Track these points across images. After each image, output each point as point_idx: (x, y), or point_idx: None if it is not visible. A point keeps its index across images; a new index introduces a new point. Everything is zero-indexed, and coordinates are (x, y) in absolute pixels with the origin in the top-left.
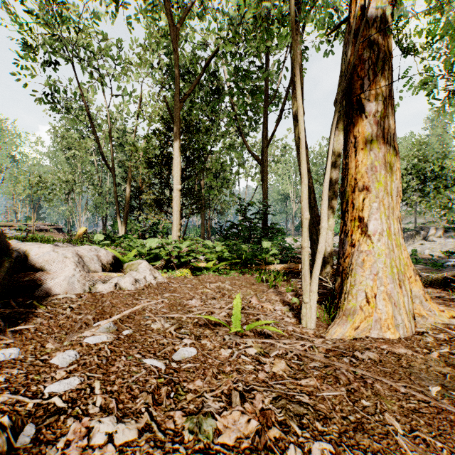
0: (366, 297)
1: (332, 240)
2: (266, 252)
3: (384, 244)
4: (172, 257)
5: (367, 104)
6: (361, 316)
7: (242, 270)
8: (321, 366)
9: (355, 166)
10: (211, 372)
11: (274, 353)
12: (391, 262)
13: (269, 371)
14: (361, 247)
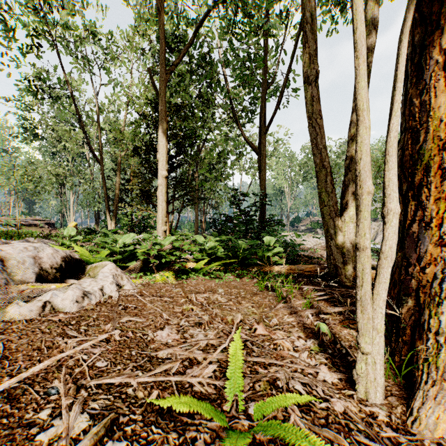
0: None
1: (354, 235)
2: (268, 250)
3: None
4: (151, 256)
5: None
6: None
7: (239, 272)
8: None
9: None
10: None
11: None
12: None
13: None
14: None
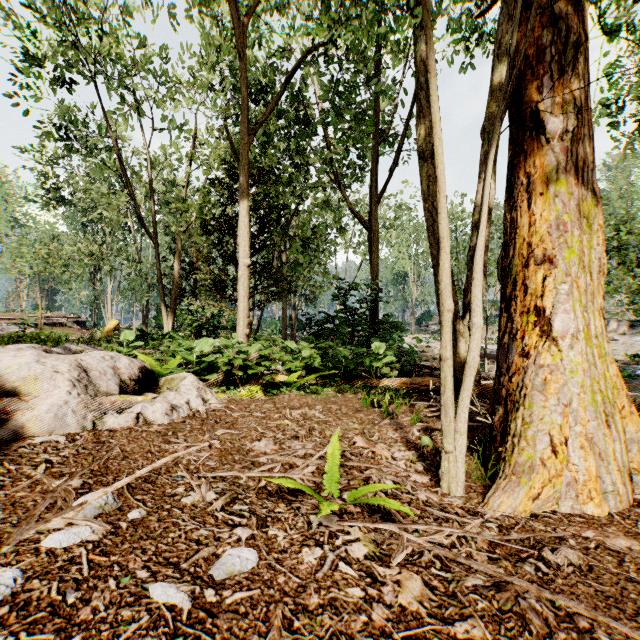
0: (551, 444)
1: None
2: (378, 359)
3: (581, 353)
4: (234, 367)
5: (550, 118)
6: (543, 475)
7: (341, 387)
8: (487, 584)
9: (528, 222)
10: (280, 615)
11: (399, 558)
12: (592, 384)
13: (391, 602)
14: (541, 357)
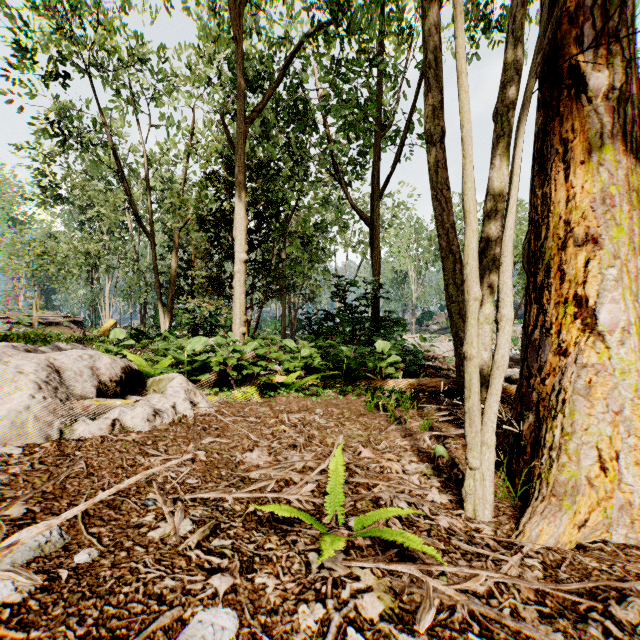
0: (599, 459)
1: (490, 340)
2: (381, 359)
3: (633, 350)
4: (228, 367)
5: (592, 73)
6: (590, 498)
7: (343, 388)
8: None
9: (566, 196)
10: None
11: (426, 620)
12: None
13: None
14: (584, 356)
